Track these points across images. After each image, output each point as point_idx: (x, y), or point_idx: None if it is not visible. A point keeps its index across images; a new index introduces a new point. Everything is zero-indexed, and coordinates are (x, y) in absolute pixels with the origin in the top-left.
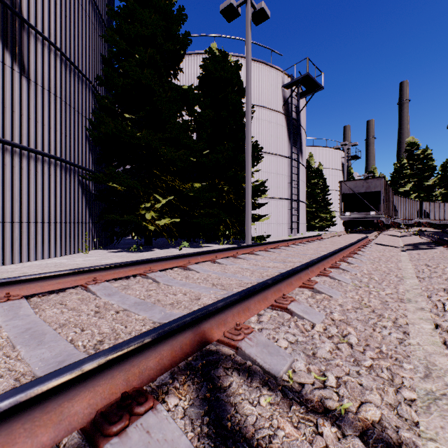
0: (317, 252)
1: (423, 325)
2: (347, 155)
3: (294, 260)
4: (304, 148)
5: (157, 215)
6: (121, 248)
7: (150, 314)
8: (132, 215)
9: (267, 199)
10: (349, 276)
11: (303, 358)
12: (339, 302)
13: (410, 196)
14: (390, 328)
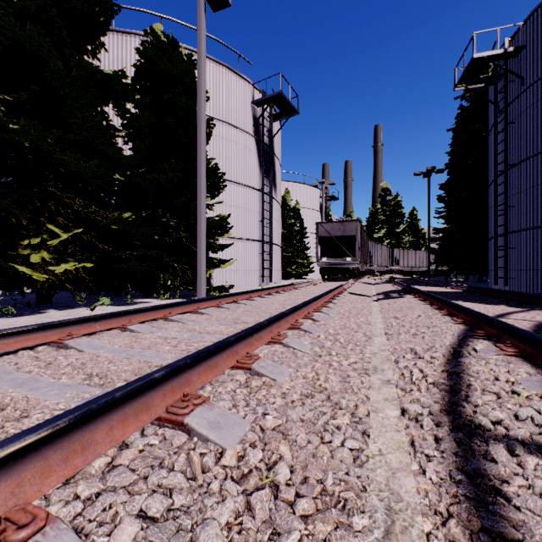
0: (283, 306)
1: (388, 411)
2: (325, 194)
3: (249, 319)
4: (279, 181)
5: (54, 258)
6: None
7: None
8: (6, 256)
9: (233, 240)
10: (310, 341)
11: None
12: (283, 390)
13: (383, 242)
14: (345, 429)
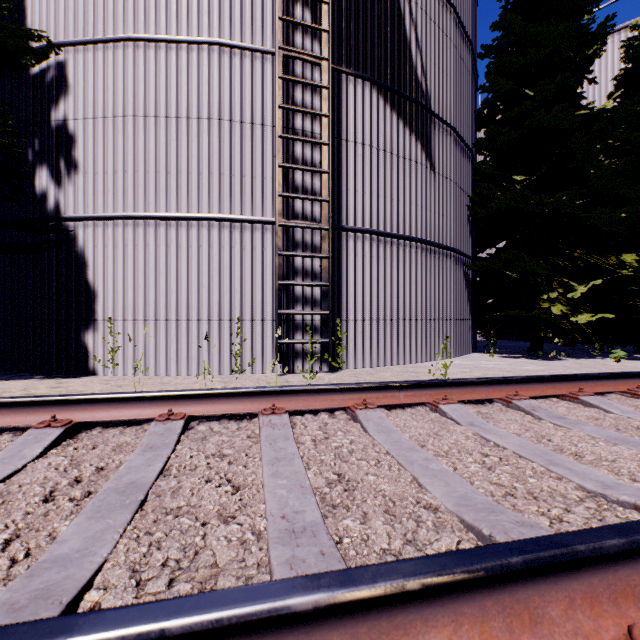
0: None
1: None
2: None
3: None
4: None
5: (568, 309)
6: (502, 352)
7: None
8: (523, 309)
9: None
10: None
11: None
12: None
13: None
14: None
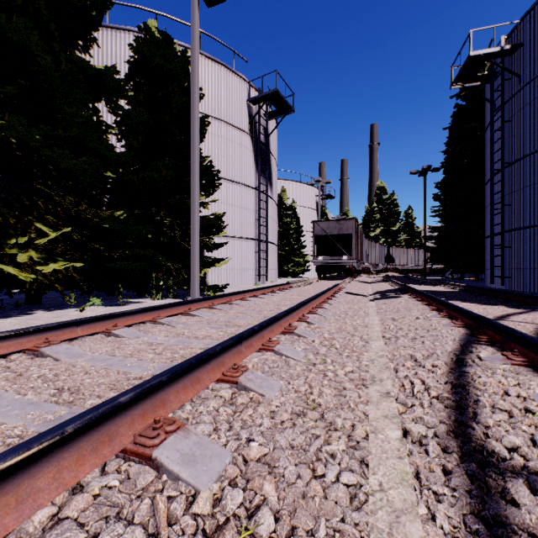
0: (277, 307)
1: (388, 431)
2: (322, 193)
3: (241, 321)
4: (275, 179)
5: (42, 257)
6: None
7: None
8: None
9: (228, 239)
10: (304, 347)
11: None
12: (272, 408)
13: (379, 241)
14: (341, 457)
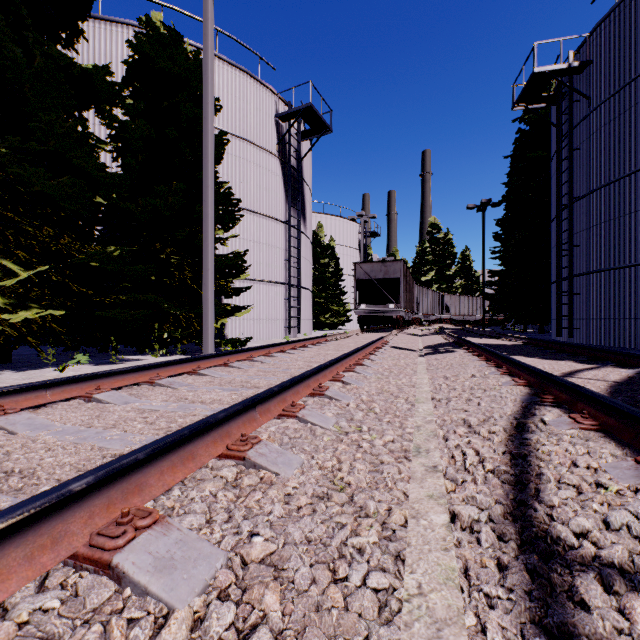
0: (308, 364)
1: (433, 515)
2: (365, 230)
3: (262, 382)
4: (309, 212)
5: (10, 303)
6: None
7: None
8: None
9: (252, 283)
10: (336, 411)
11: None
12: (287, 490)
13: (432, 287)
14: (371, 552)
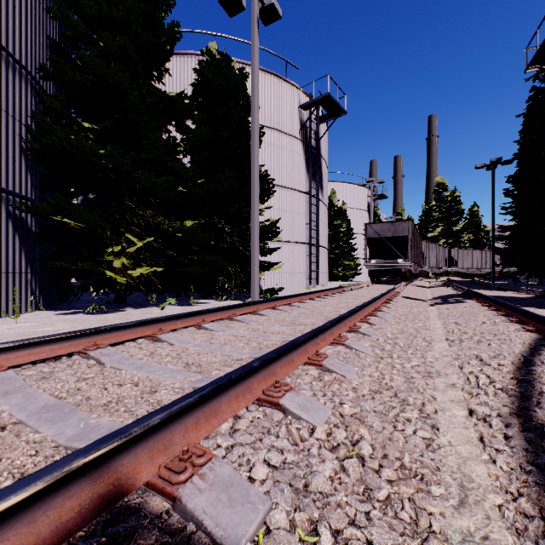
0: (336, 309)
1: (455, 411)
2: (373, 193)
3: (306, 321)
4: (325, 182)
5: (131, 263)
6: (79, 307)
7: (57, 429)
8: (95, 262)
9: (280, 243)
10: (370, 343)
11: (287, 499)
12: (353, 385)
13: (439, 242)
14: (415, 422)
